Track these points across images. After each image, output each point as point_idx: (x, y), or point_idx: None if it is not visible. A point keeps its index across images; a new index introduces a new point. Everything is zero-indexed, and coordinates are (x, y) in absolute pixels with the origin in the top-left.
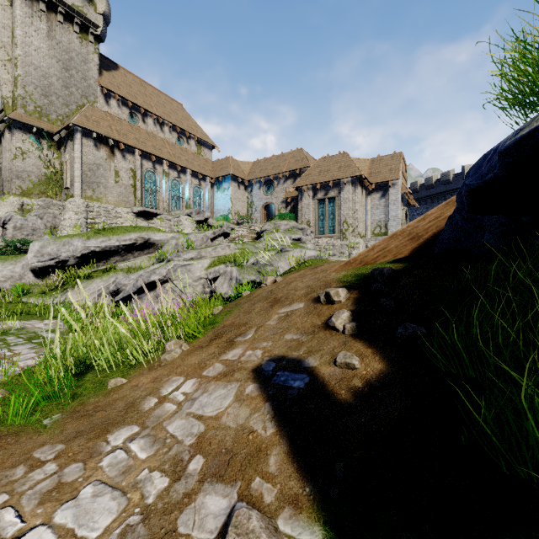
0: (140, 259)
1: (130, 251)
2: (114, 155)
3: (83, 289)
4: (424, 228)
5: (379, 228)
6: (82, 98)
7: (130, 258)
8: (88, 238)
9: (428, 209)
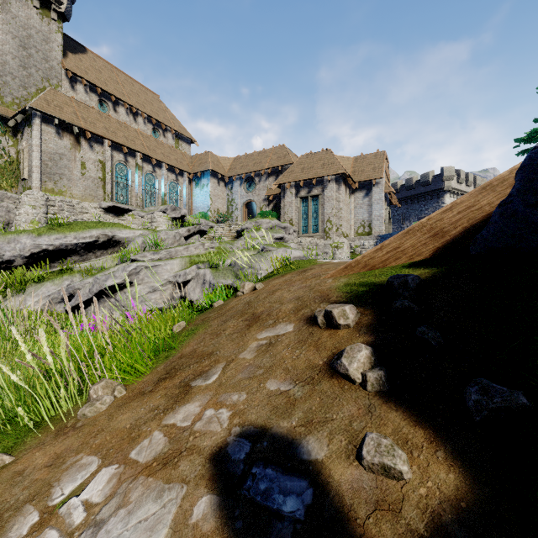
0: (102, 259)
1: (92, 250)
2: (80, 144)
3: (30, 294)
4: (451, 221)
5: (362, 228)
6: (42, 80)
7: (91, 257)
8: (38, 235)
9: (408, 209)
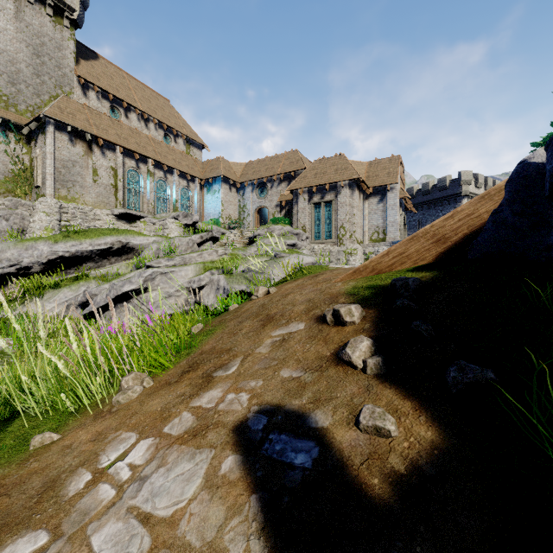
0: (117, 266)
1: (106, 256)
2: (93, 151)
3: (48, 300)
4: (452, 228)
5: (377, 234)
6: (55, 88)
7: (105, 264)
8: (55, 242)
9: (424, 215)
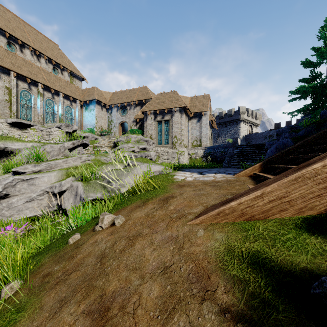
0: None
1: None
2: None
3: None
4: None
5: (196, 142)
6: None
7: None
8: None
9: (220, 130)
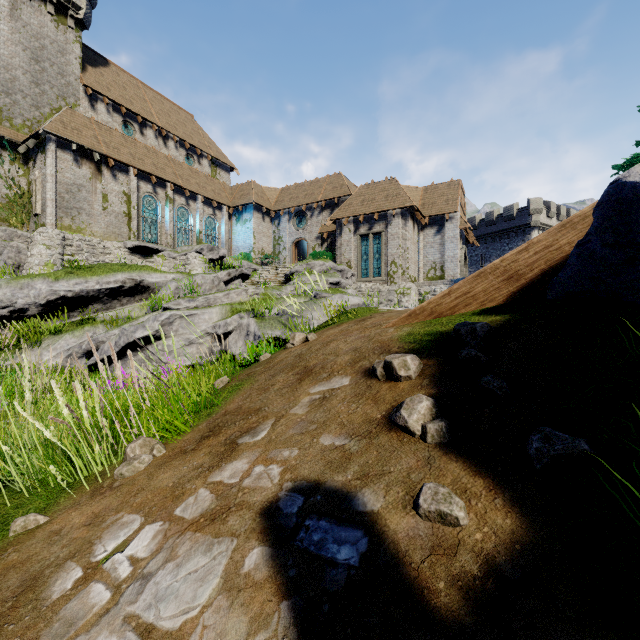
0: (129, 308)
1: (116, 297)
2: (102, 174)
3: (47, 348)
4: (526, 263)
5: (433, 271)
6: (58, 99)
7: (116, 306)
8: (56, 279)
9: (488, 249)
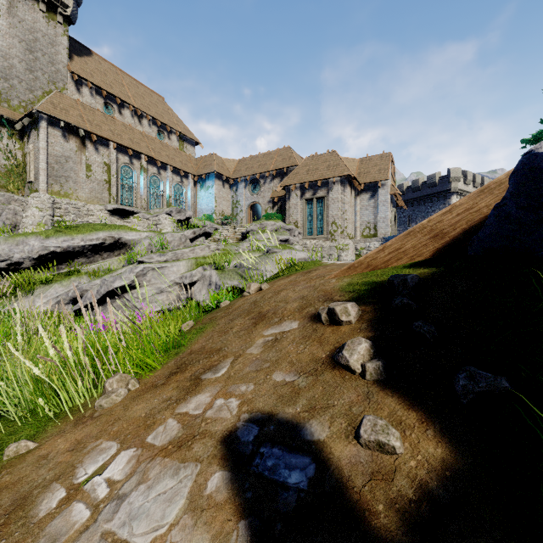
0: (109, 261)
1: (98, 252)
2: (86, 147)
3: (39, 295)
4: (450, 223)
5: (368, 230)
6: (49, 83)
7: (97, 259)
8: (46, 237)
9: (414, 211)
